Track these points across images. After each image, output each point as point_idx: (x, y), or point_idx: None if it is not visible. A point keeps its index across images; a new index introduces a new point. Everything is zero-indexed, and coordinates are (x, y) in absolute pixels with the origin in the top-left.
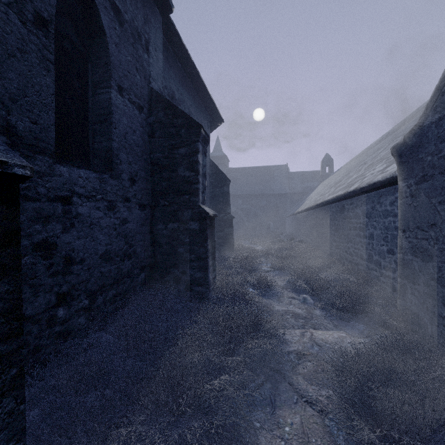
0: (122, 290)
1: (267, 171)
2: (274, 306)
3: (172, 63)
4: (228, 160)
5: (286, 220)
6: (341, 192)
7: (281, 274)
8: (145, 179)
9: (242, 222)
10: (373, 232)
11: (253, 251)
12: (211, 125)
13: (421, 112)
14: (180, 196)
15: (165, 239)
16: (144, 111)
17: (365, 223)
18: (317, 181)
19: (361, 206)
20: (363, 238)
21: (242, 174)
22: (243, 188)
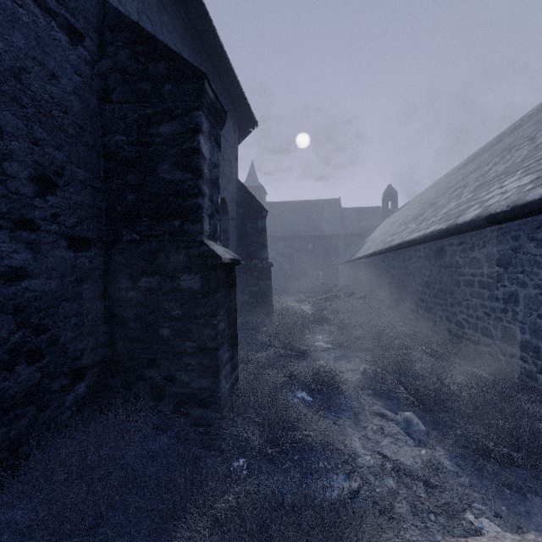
0: (3, 440)
1: (314, 206)
2: (355, 447)
3: (167, 3)
4: (265, 193)
5: (338, 268)
6: (441, 226)
7: (348, 355)
8: (89, 187)
9: (283, 271)
10: (515, 291)
11: (301, 314)
12: (240, 131)
13: (530, 121)
14: (163, 222)
15: (134, 309)
16: (86, 44)
17: (495, 275)
18: (377, 219)
19: (484, 247)
20: (489, 301)
21: (283, 209)
22: (285, 227)
